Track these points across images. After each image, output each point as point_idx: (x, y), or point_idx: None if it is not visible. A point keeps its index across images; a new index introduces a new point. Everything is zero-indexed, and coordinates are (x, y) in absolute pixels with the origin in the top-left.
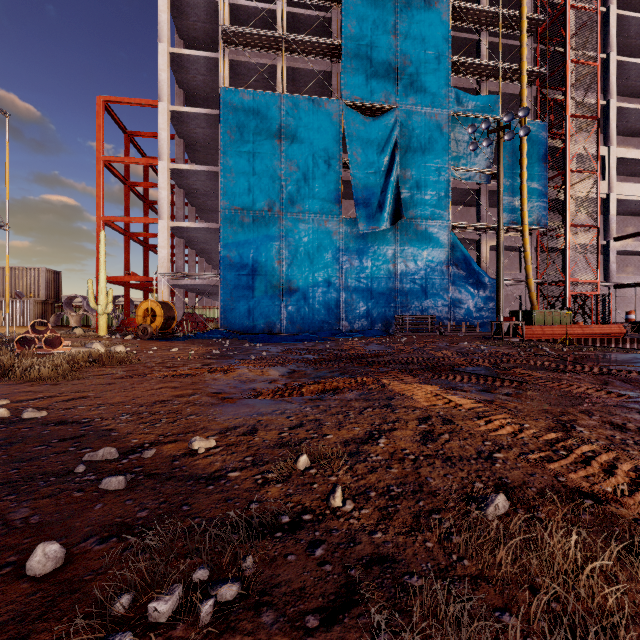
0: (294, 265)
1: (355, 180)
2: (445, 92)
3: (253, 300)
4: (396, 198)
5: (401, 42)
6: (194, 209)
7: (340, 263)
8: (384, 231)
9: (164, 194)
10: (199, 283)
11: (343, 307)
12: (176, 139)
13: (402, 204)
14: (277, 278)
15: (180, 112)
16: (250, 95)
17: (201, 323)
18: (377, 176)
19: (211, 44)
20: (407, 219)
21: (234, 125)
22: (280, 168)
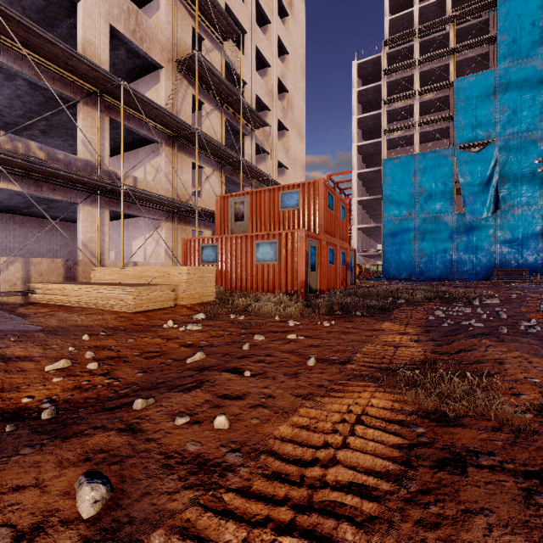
0: (423, 243)
1: (463, 191)
2: (540, 118)
3: (399, 262)
4: (495, 196)
5: (500, 98)
6: (365, 212)
7: (453, 239)
8: (486, 218)
9: (355, 213)
10: (371, 254)
11: (455, 264)
12: (357, 181)
13: (499, 200)
14: (413, 250)
15: (362, 172)
16: (398, 159)
17: (371, 273)
18: (480, 186)
19: (375, 126)
20: (505, 208)
21: (389, 176)
22: (415, 192)
